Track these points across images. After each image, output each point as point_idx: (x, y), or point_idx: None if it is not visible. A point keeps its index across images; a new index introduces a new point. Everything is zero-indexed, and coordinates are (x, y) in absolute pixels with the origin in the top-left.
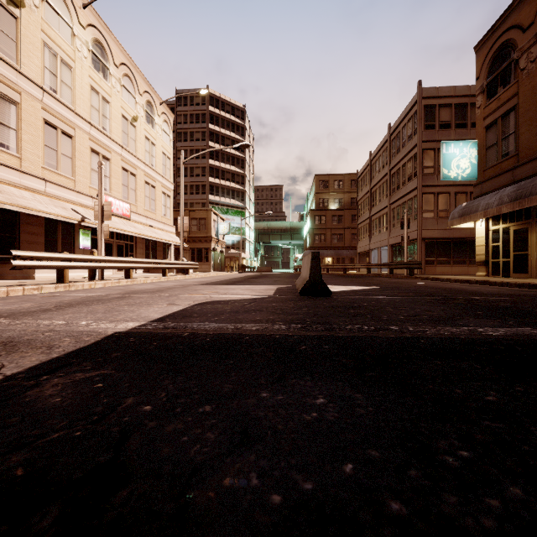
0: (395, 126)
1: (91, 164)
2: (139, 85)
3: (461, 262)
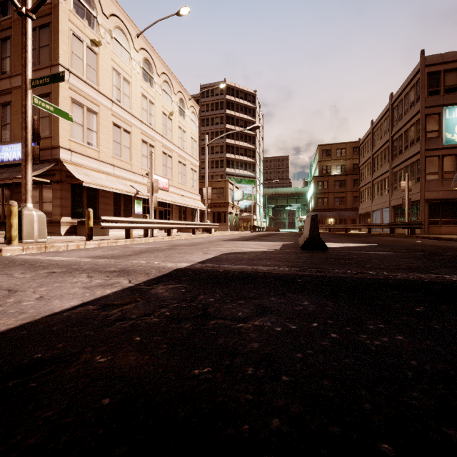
0: (397, 95)
1: (142, 151)
2: (174, 87)
3: None
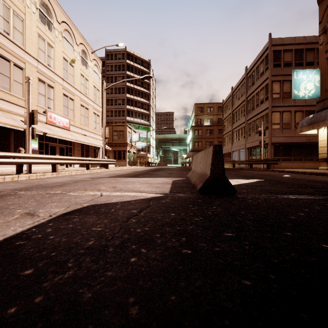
0: (251, 67)
1: (38, 89)
2: (76, 38)
3: (298, 159)
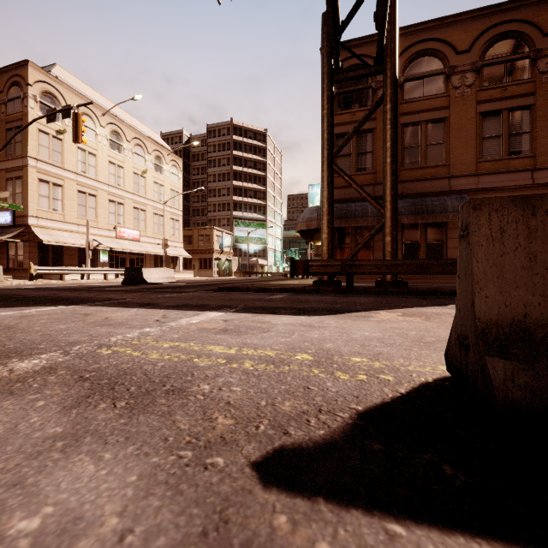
0: None
1: (109, 209)
2: (149, 147)
3: None
